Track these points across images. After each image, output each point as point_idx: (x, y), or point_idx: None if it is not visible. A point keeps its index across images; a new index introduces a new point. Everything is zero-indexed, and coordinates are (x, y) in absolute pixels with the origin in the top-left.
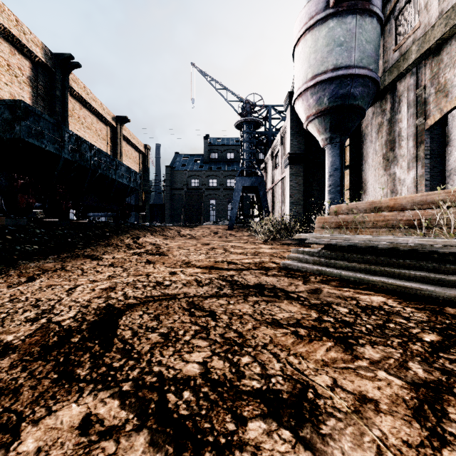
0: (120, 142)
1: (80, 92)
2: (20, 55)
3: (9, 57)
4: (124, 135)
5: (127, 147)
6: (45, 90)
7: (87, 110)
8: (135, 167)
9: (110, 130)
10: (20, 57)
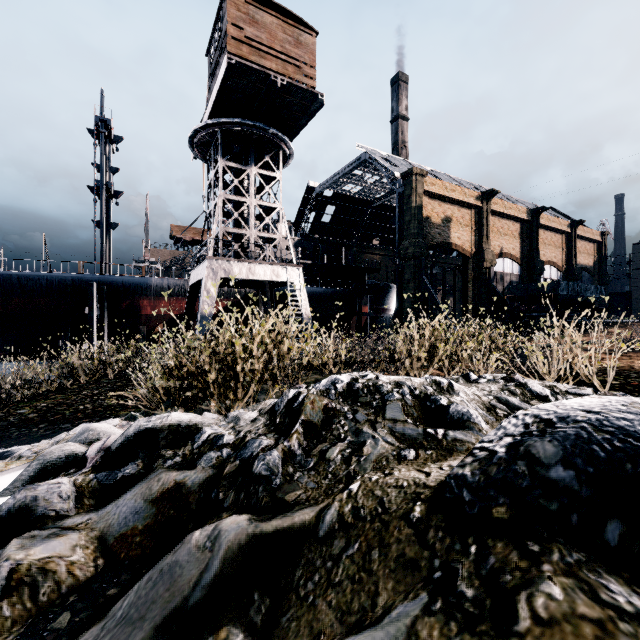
0: (574, 243)
1: (544, 223)
2: (515, 223)
3: (512, 228)
4: (577, 234)
5: (580, 243)
6: (526, 235)
7: (548, 231)
8: (588, 260)
9: (565, 237)
10: (515, 224)
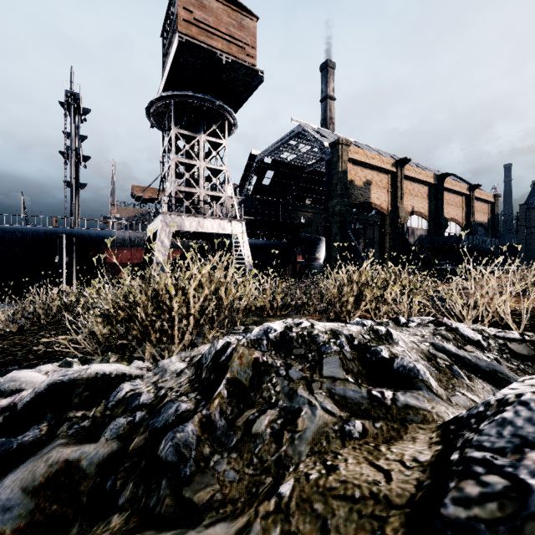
0: (472, 204)
1: (448, 186)
2: (424, 187)
3: (421, 190)
4: (475, 196)
5: (477, 204)
6: (433, 197)
7: (451, 193)
8: (483, 218)
9: (464, 198)
10: (424, 187)
